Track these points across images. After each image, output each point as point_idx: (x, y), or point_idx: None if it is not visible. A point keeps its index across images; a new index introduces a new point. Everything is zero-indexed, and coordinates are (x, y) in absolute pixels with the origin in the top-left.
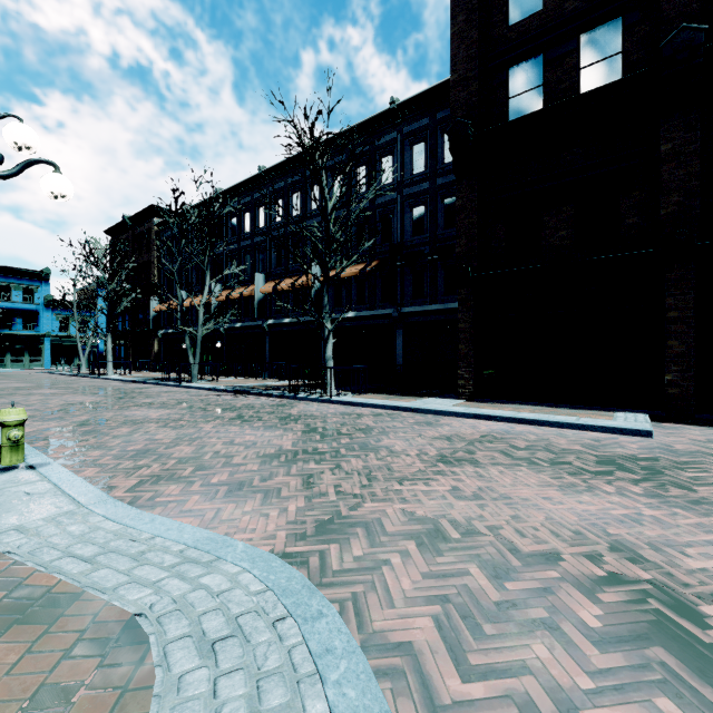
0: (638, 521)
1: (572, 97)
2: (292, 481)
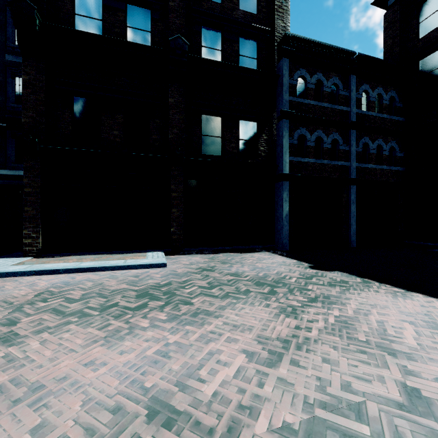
0: (167, 354)
1: (122, 39)
2: None
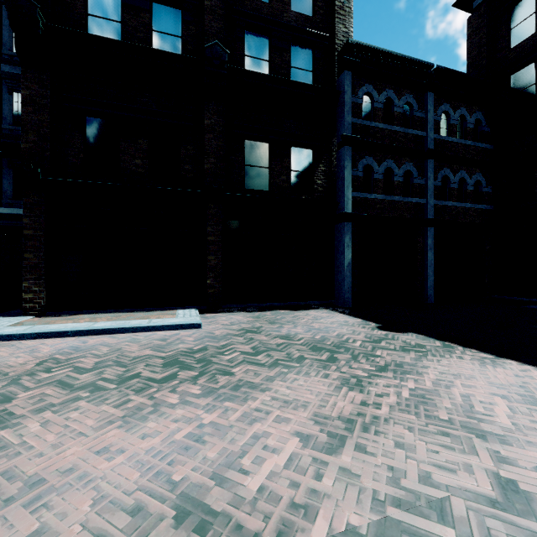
0: (201, 439)
1: (146, 46)
2: None
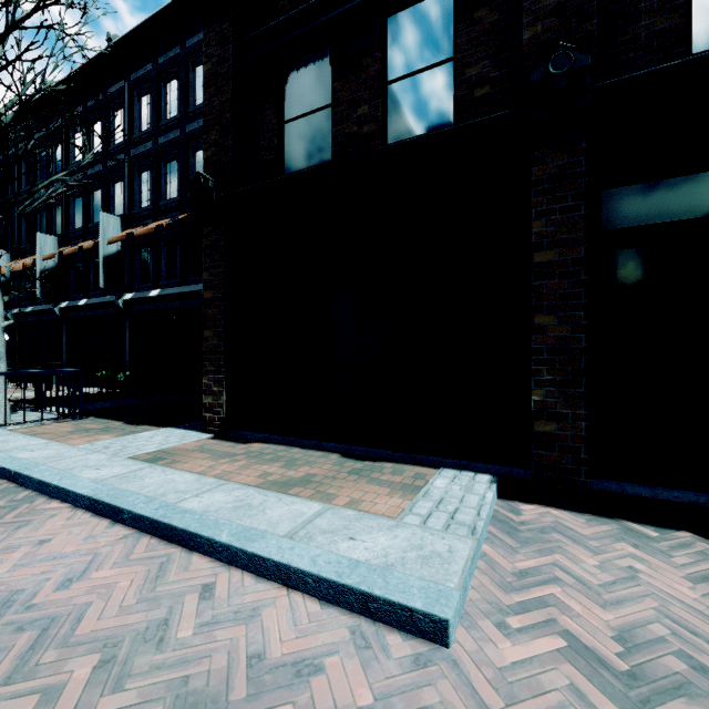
0: None
1: None
2: None
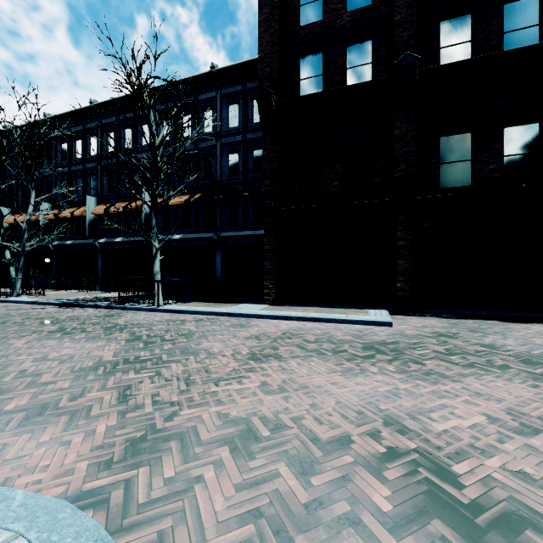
0: (398, 395)
1: (342, 86)
2: (106, 396)
